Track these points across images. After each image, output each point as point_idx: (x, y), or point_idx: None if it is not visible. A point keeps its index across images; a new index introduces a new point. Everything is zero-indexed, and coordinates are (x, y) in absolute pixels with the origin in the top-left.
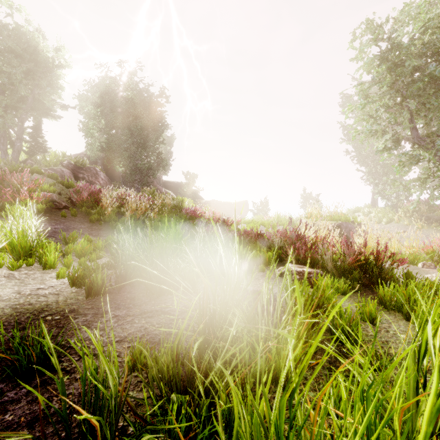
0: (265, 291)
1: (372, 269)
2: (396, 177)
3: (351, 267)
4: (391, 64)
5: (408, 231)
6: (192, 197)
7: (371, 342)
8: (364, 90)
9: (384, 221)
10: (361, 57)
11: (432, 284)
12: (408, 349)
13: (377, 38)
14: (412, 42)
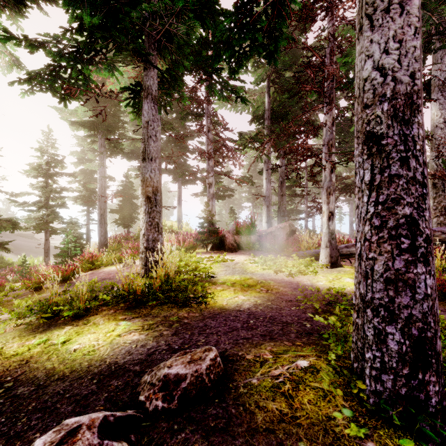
0: None
1: None
2: None
3: None
4: None
5: None
6: None
7: None
8: None
9: None
10: None
11: None
12: None
13: None
14: None
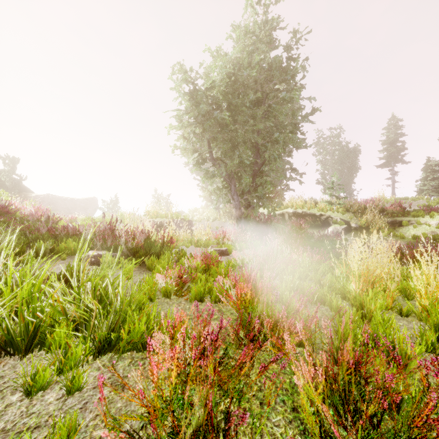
0: (2, 256)
1: (159, 250)
2: (219, 185)
3: (142, 249)
4: (195, 102)
5: (225, 226)
6: (14, 189)
7: (29, 262)
8: (179, 116)
9: (212, 219)
10: (178, 89)
11: (182, 253)
12: (49, 263)
13: (187, 80)
14: (203, 93)
